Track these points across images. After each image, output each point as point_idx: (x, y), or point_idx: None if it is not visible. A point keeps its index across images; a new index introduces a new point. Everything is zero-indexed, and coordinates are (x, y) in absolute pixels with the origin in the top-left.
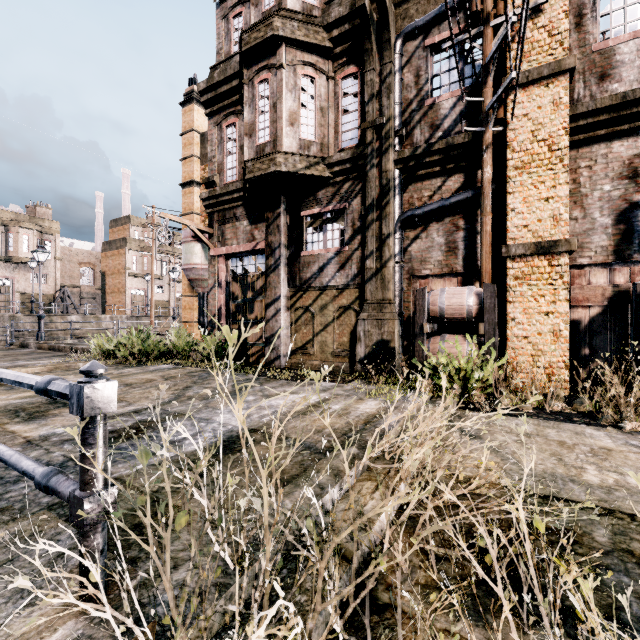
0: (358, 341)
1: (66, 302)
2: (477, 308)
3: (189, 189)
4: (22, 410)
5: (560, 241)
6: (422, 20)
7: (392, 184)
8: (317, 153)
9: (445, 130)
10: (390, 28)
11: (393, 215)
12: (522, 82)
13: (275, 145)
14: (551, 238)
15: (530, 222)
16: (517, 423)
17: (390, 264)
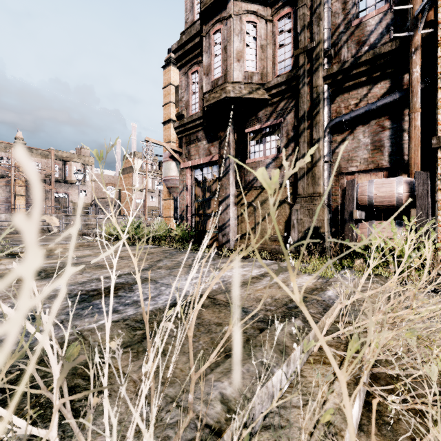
0: (292, 228)
1: (97, 207)
2: (407, 195)
3: (168, 125)
4: (44, 271)
5: None
6: None
7: (321, 97)
8: (258, 81)
9: (371, 44)
10: None
11: (322, 123)
12: None
13: (225, 78)
14: None
15: None
16: None
17: (320, 163)
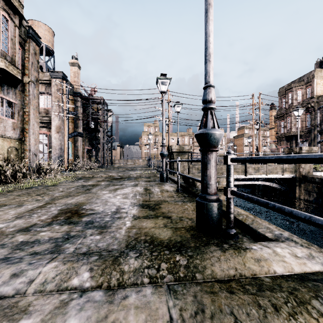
0: None
1: None
2: None
3: (271, 130)
4: None
5: None
6: (322, 106)
7: (316, 136)
8: (300, 129)
9: None
10: (314, 109)
11: (316, 141)
12: None
13: (291, 129)
14: None
15: None
16: None
17: None
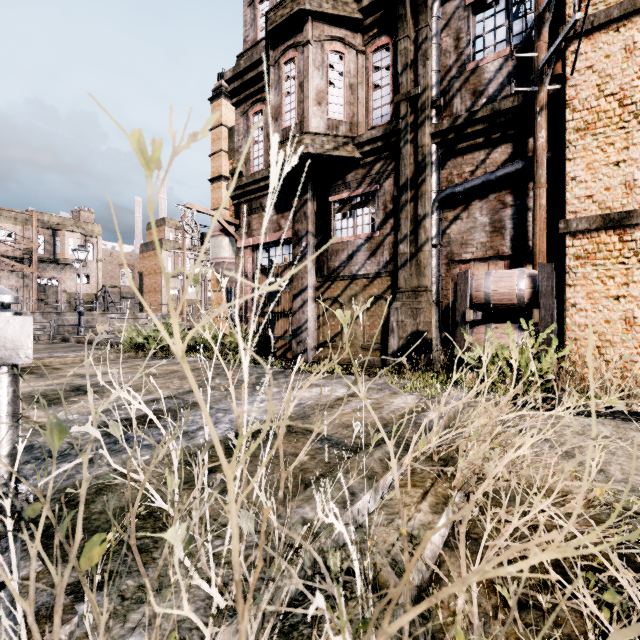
0: (390, 332)
1: (107, 301)
2: (530, 292)
3: (217, 184)
4: (44, 396)
5: (635, 211)
6: None
7: (428, 160)
8: (346, 133)
9: (490, 96)
10: None
11: (430, 194)
12: (585, 29)
13: (302, 127)
14: (622, 209)
15: (595, 191)
16: (589, 424)
17: (426, 248)
